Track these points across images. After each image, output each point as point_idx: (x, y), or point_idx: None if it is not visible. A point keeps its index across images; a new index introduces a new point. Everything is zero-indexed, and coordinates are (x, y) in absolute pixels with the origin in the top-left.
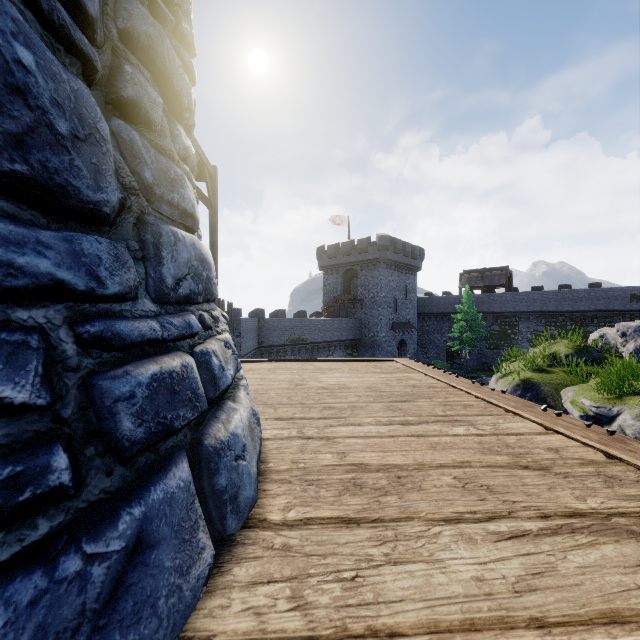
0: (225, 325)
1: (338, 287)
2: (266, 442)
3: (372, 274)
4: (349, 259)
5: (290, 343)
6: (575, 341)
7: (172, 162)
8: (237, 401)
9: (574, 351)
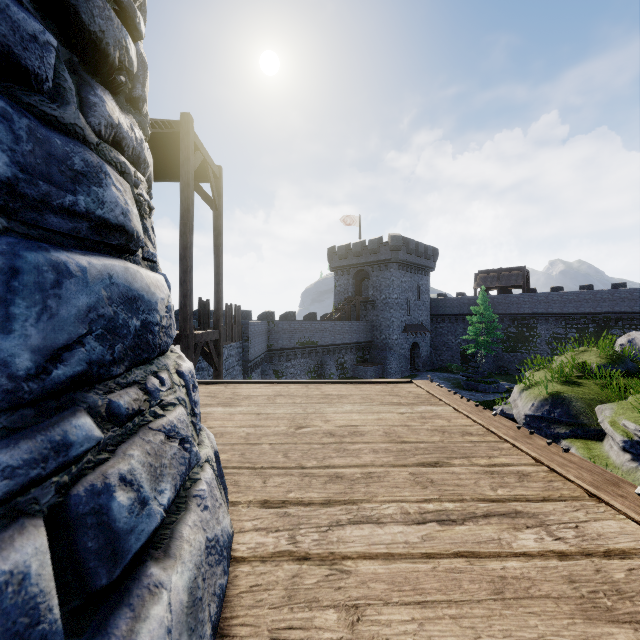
0: (179, 389)
1: (349, 288)
2: (238, 568)
3: (384, 275)
4: (360, 260)
5: (300, 346)
6: (606, 349)
7: (81, 145)
8: (171, 553)
9: (607, 361)
